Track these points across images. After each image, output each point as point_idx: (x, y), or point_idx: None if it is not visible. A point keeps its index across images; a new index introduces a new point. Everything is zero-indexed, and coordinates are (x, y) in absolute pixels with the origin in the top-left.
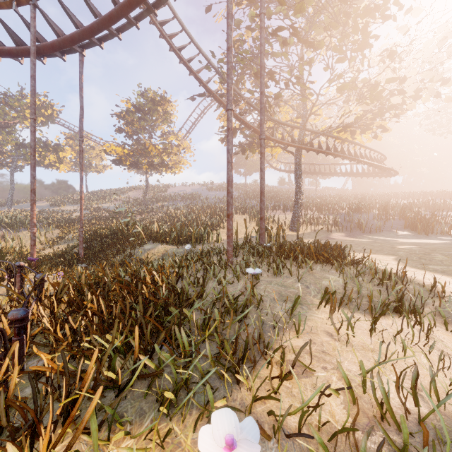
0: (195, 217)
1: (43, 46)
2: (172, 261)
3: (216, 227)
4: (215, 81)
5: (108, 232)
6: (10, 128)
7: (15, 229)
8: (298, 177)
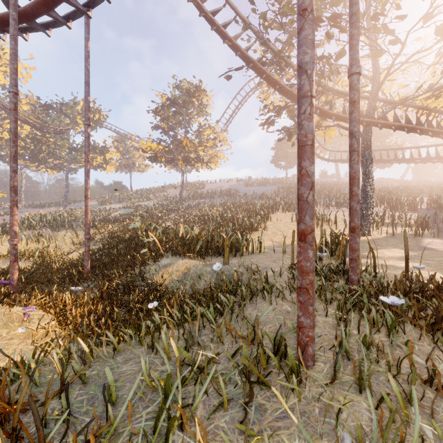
0: (231, 215)
1: (35, 3)
2: (179, 316)
3: (256, 227)
4: (256, 47)
5: (127, 236)
6: (65, 134)
7: (55, 228)
8: (367, 163)
